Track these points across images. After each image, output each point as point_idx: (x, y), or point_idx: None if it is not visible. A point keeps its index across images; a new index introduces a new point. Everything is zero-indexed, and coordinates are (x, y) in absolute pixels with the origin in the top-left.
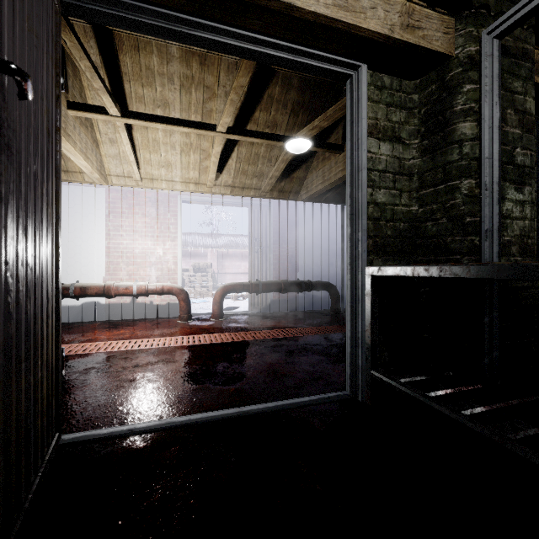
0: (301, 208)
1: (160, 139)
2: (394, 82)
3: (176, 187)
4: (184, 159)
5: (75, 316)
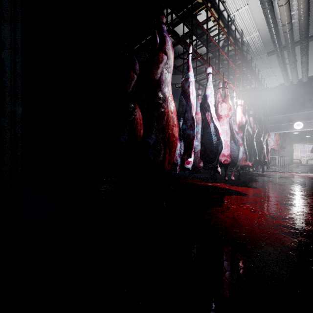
0: None
1: None
2: None
3: (298, 144)
4: None
5: None
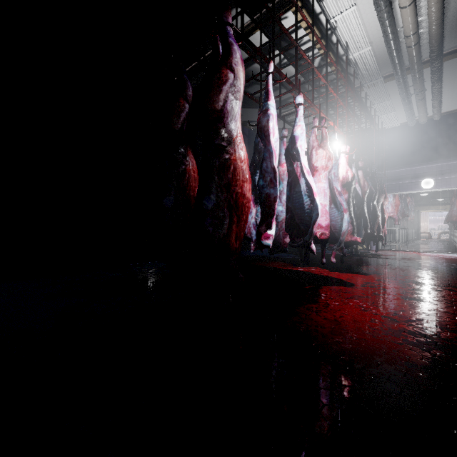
0: None
1: None
2: None
3: (427, 210)
4: None
5: None
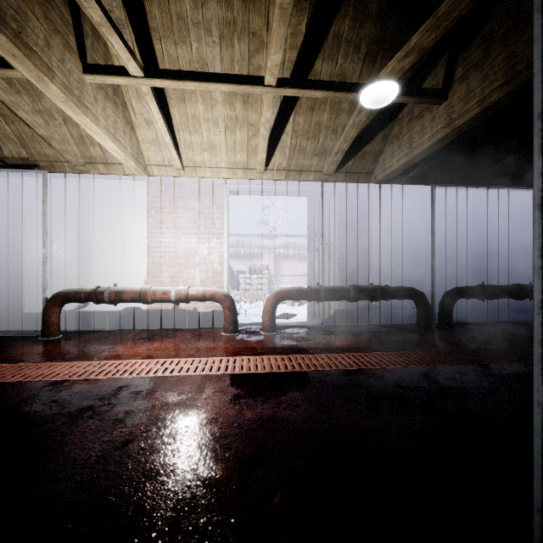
0: (373, 193)
1: (200, 114)
2: None
3: (222, 175)
4: (229, 139)
5: (116, 322)
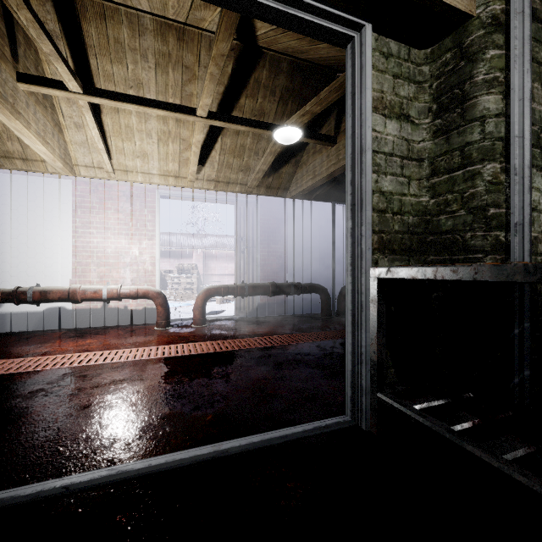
0: (290, 206)
1: (134, 125)
2: (402, 50)
3: (153, 180)
4: (161, 149)
5: (36, 323)
